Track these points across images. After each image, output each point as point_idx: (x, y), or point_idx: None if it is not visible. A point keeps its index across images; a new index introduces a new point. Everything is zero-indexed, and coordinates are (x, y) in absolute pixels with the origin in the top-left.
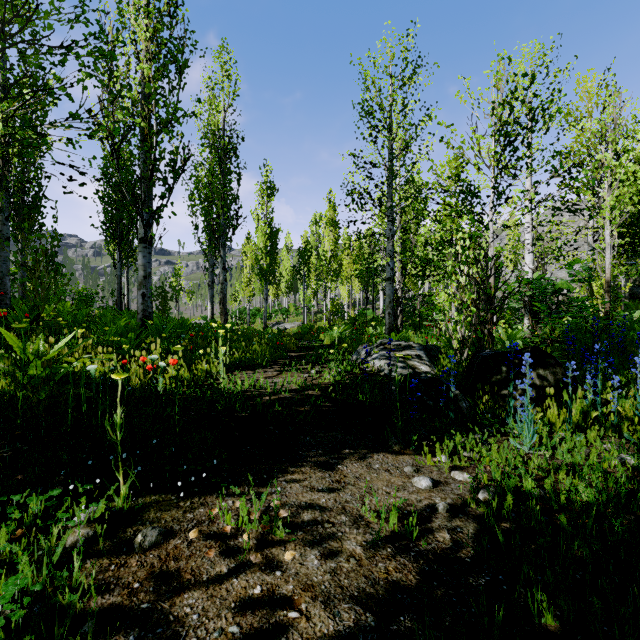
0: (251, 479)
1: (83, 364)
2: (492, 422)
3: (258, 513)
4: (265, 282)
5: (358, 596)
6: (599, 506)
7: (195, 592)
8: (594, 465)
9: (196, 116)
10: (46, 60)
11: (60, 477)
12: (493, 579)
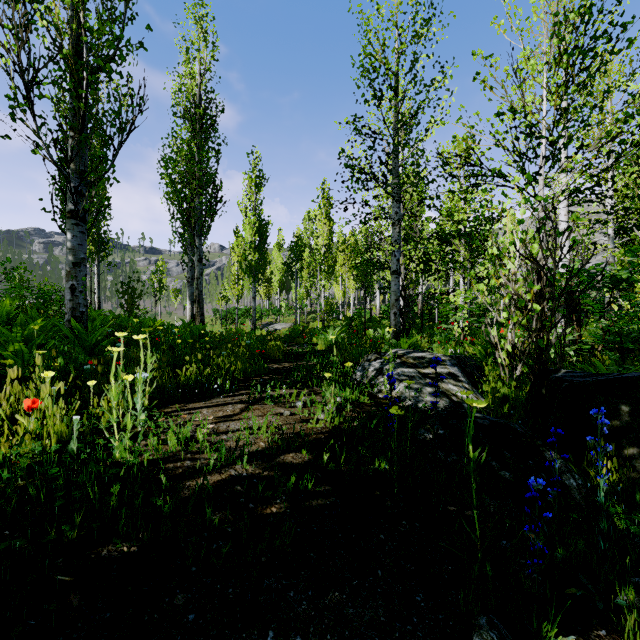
0: None
1: None
2: None
3: None
4: (253, 279)
5: None
6: None
7: None
8: None
9: (145, 48)
10: None
11: None
12: None
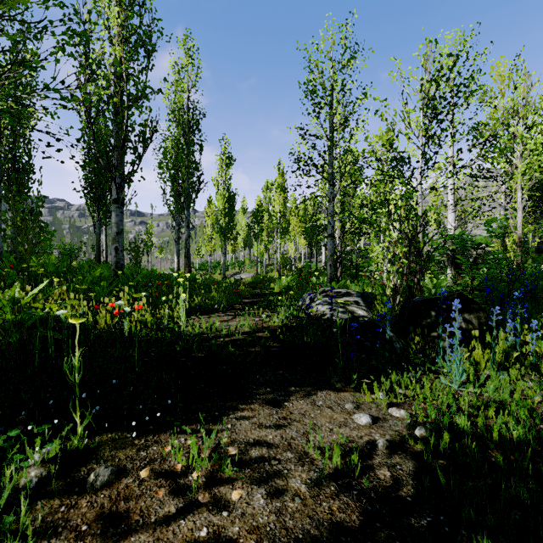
0: (202, 418)
1: (50, 309)
2: (423, 361)
3: (208, 451)
4: (224, 239)
5: (303, 539)
6: (528, 442)
7: (142, 535)
8: (518, 401)
9: (162, 93)
10: (25, 38)
11: (22, 416)
12: (434, 520)
